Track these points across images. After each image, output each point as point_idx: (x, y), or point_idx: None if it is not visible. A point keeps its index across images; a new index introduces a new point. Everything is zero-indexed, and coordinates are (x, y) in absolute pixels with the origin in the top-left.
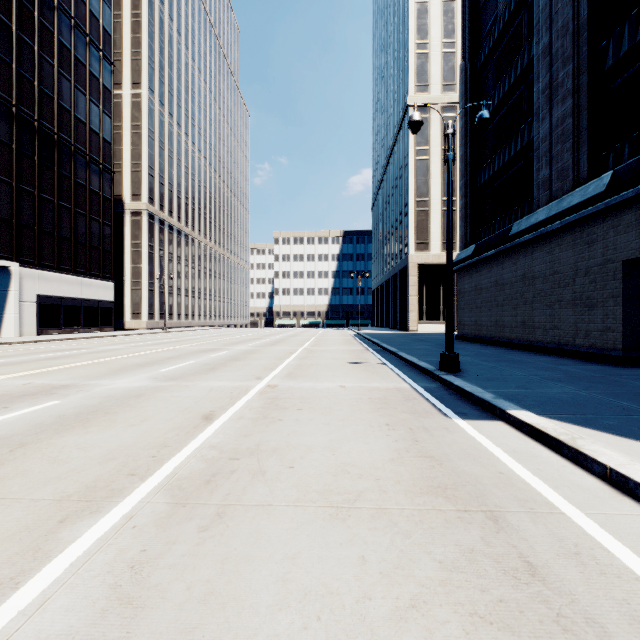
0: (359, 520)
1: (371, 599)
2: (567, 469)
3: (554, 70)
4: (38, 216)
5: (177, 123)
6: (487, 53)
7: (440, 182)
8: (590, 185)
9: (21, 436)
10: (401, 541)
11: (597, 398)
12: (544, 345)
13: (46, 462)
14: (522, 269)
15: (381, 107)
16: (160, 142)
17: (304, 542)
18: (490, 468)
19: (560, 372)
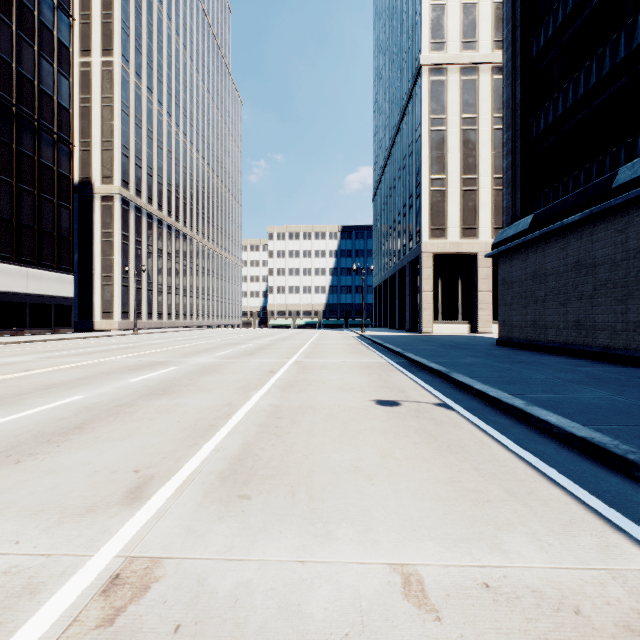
0: None
1: None
2: None
3: None
4: None
5: (158, 100)
6: None
7: (459, 157)
8: None
9: None
10: None
11: None
12: None
13: None
14: None
15: (385, 84)
16: (136, 119)
17: None
18: None
19: None
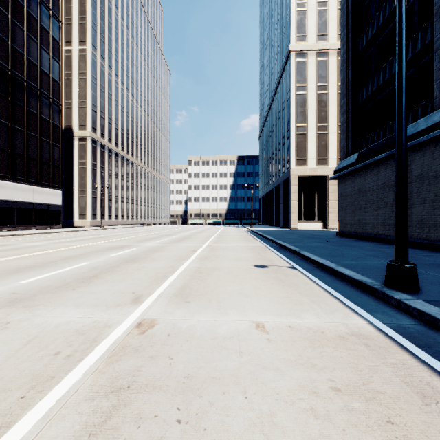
0: None
1: None
2: None
3: None
4: None
5: (115, 73)
6: None
7: (315, 111)
8: None
9: None
10: None
11: None
12: None
13: None
14: (419, 169)
15: (266, 61)
16: (101, 86)
17: None
18: None
19: None
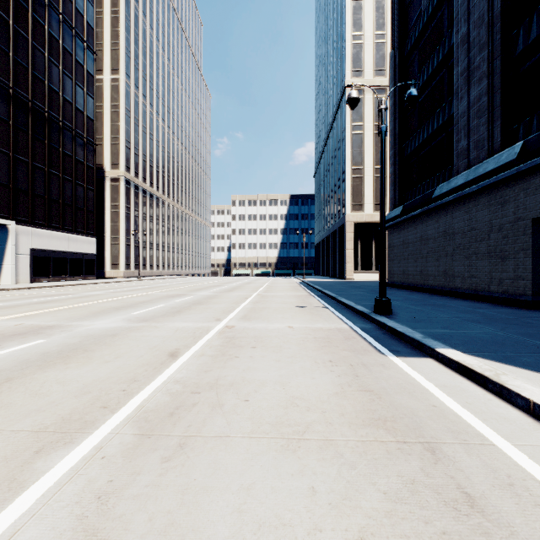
0: (308, 451)
1: (322, 531)
2: (493, 402)
3: (471, 55)
4: (31, 182)
5: (150, 103)
6: (413, 42)
7: (372, 153)
8: (503, 154)
9: (8, 371)
10: (347, 472)
11: (513, 338)
12: (463, 291)
13: (28, 395)
14: (444, 226)
15: (322, 90)
16: (135, 119)
17: (258, 473)
18: (424, 401)
19: (478, 314)
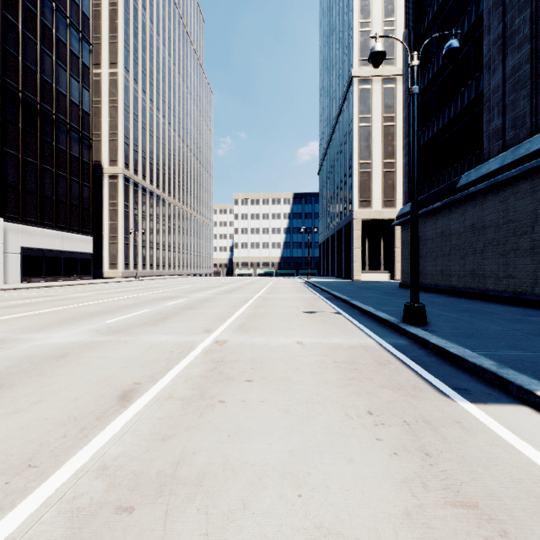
0: None
1: None
2: None
3: (508, 19)
4: (22, 177)
5: (149, 99)
6: (431, 18)
7: (381, 146)
8: None
9: None
10: None
11: None
12: (497, 294)
13: None
14: (471, 219)
15: (327, 83)
16: (134, 115)
17: None
18: None
19: (538, 325)
